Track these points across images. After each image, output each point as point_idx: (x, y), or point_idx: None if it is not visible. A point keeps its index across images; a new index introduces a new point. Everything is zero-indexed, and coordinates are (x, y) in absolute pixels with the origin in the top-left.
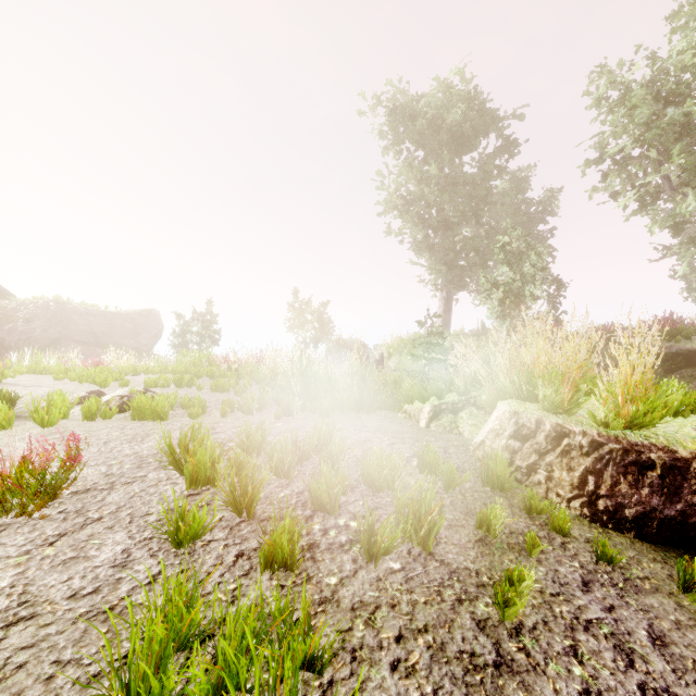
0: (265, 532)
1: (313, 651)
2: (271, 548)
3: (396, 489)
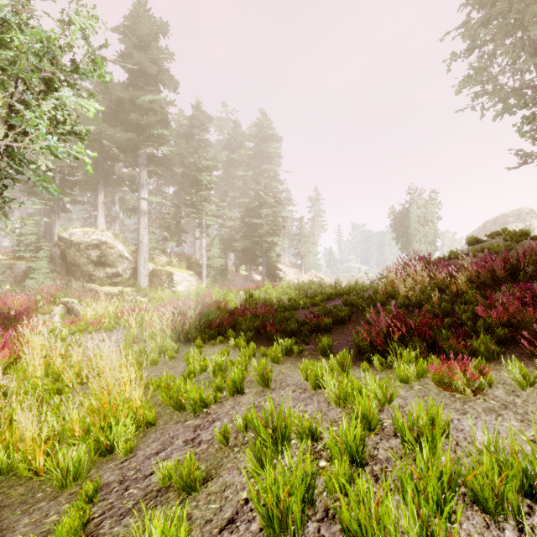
0: (391, 448)
1: (334, 394)
2: (367, 410)
3: (261, 536)
